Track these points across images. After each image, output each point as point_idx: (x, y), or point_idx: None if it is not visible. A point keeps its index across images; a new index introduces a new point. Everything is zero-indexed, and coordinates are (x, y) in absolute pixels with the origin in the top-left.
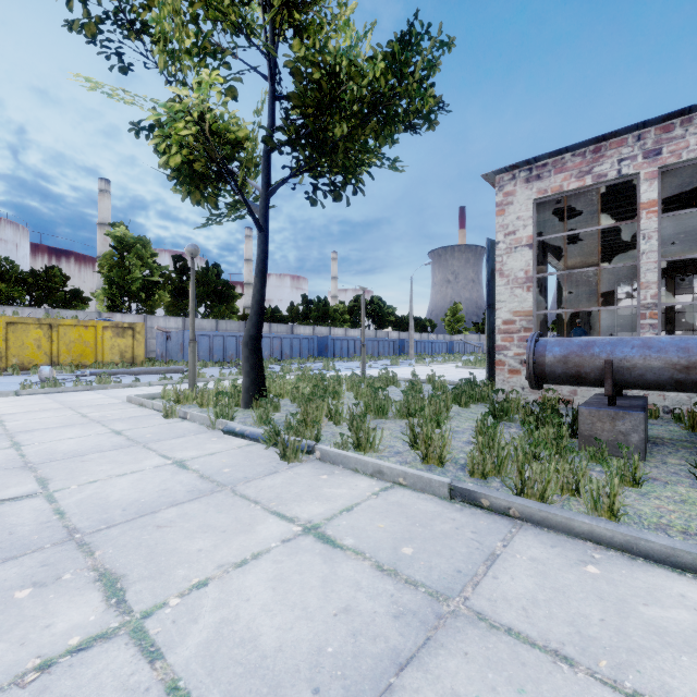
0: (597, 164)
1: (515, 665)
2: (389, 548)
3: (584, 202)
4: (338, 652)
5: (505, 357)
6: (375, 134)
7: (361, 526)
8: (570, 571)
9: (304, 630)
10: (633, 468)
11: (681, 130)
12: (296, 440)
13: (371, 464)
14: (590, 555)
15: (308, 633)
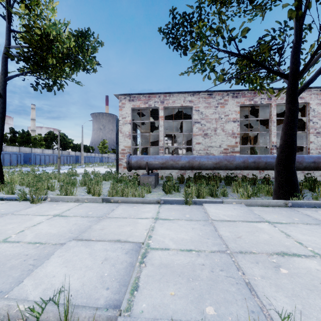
0: (149, 101)
1: (116, 220)
2: (85, 213)
3: (147, 111)
4: (75, 229)
5: (122, 162)
6: (69, 67)
7: (74, 212)
8: (130, 208)
9: (64, 228)
10: (149, 189)
11: (168, 97)
12: (39, 194)
13: (74, 198)
14: (135, 205)
15: (66, 228)
